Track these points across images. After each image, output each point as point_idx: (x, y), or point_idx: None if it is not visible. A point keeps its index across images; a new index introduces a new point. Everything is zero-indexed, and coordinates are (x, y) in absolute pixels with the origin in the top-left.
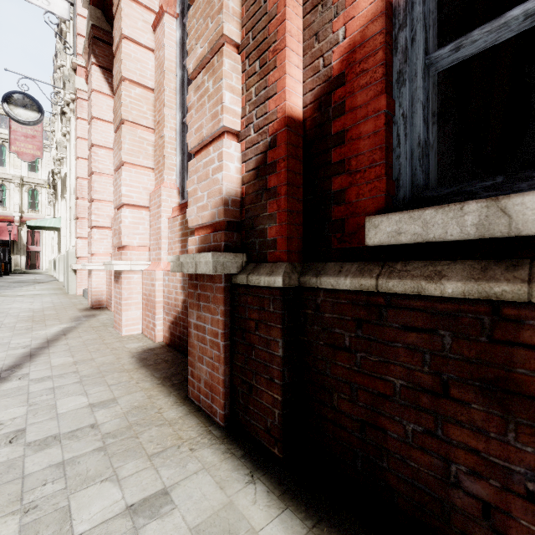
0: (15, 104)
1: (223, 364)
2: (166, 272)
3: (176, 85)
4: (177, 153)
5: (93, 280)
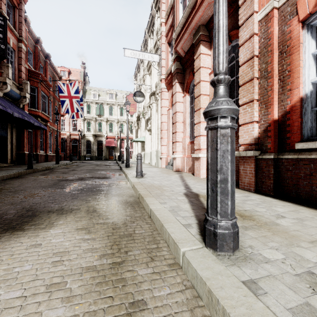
0: (137, 96)
1: (254, 177)
2: None
3: None
4: None
5: (176, 161)
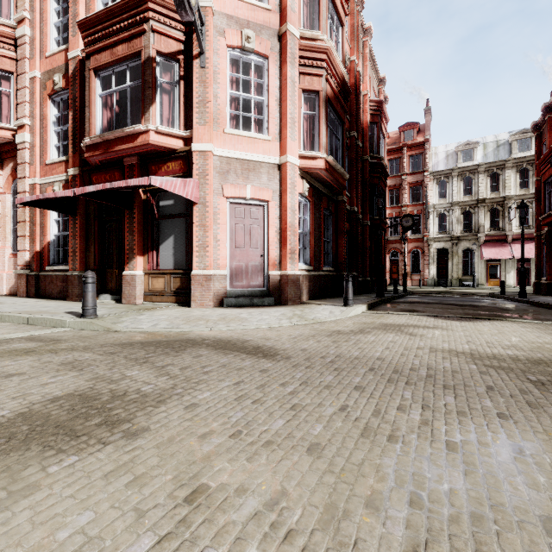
0: None
1: (26, 287)
2: (8, 274)
3: (11, 215)
4: (12, 237)
5: None
